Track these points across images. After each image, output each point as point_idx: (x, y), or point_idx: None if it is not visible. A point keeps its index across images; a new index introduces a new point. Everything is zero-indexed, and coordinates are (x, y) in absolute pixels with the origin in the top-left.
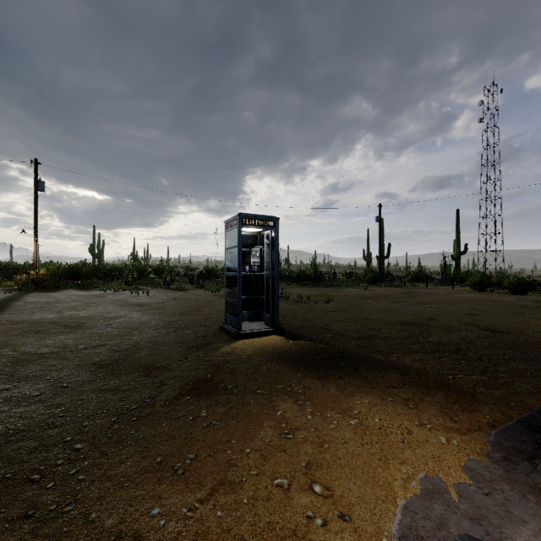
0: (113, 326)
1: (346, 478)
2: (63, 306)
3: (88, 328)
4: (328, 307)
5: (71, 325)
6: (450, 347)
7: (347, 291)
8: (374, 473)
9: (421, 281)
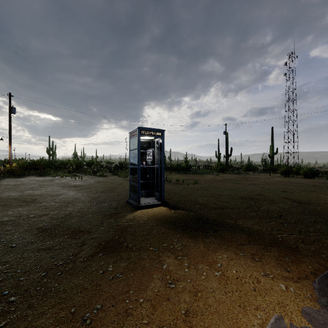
0: (56, 201)
1: (216, 324)
2: (25, 187)
3: (38, 202)
4: (195, 187)
5: (27, 200)
6: (275, 213)
7: (206, 176)
8: (236, 319)
9: (250, 170)
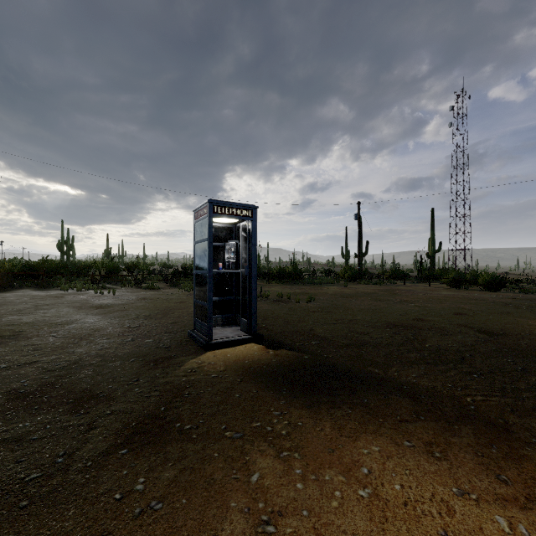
0: (58, 335)
1: None
2: (7, 309)
3: (25, 338)
4: (310, 307)
5: (4, 335)
6: (452, 355)
7: (327, 289)
8: None
9: (398, 279)
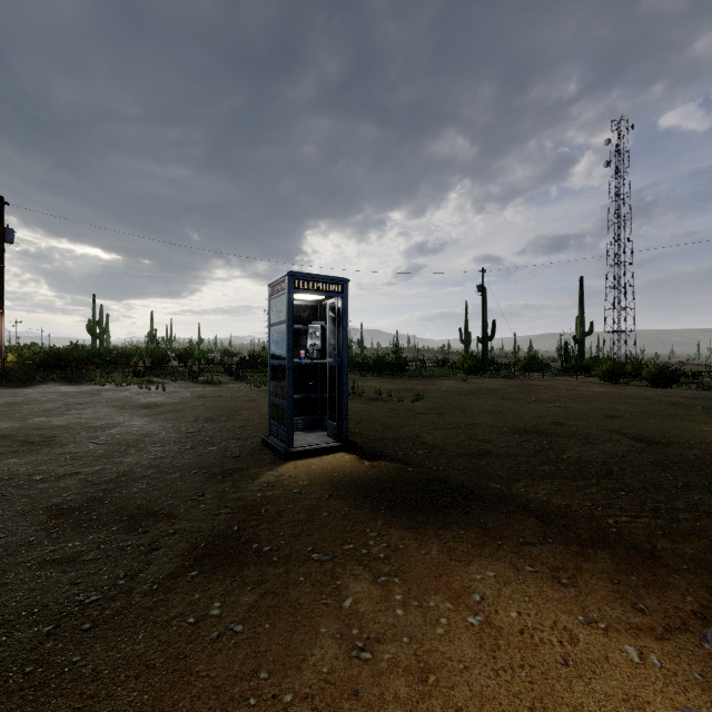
0: (99, 441)
1: None
2: (32, 409)
3: (59, 444)
4: (417, 407)
5: (33, 441)
6: (596, 468)
7: (440, 384)
8: None
9: (535, 371)
